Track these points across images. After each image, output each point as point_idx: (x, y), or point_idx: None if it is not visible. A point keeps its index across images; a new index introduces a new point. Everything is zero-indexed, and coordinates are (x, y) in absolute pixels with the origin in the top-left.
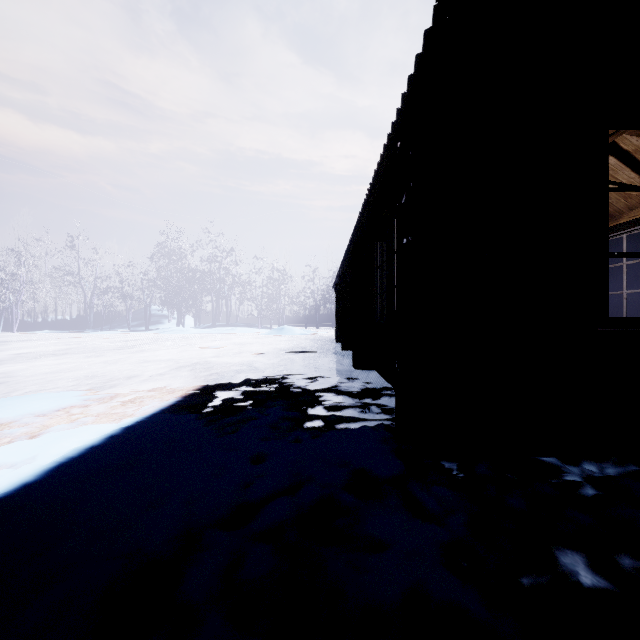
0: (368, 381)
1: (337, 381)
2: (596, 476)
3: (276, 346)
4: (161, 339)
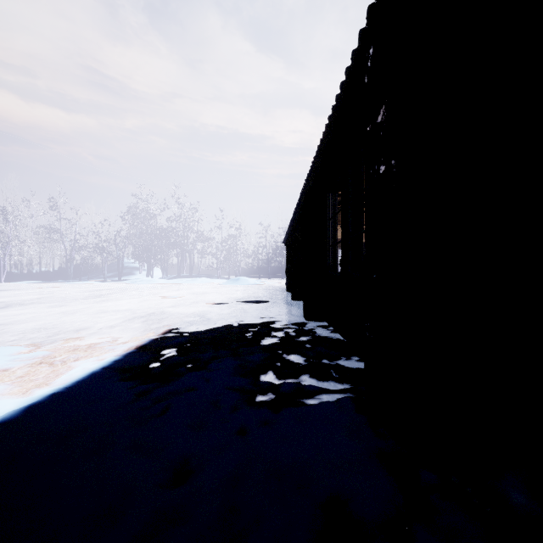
0: (321, 335)
1: (289, 335)
2: None
3: (231, 295)
4: (129, 289)
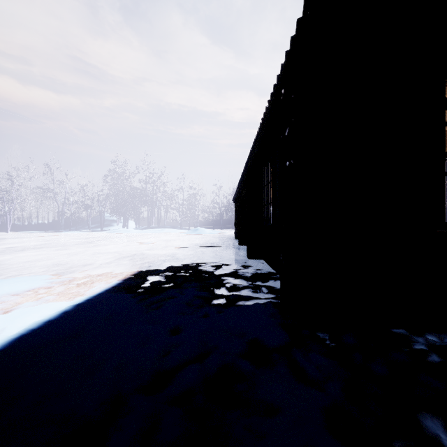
0: (258, 268)
1: (236, 268)
2: (438, 345)
3: (192, 242)
4: (111, 237)
